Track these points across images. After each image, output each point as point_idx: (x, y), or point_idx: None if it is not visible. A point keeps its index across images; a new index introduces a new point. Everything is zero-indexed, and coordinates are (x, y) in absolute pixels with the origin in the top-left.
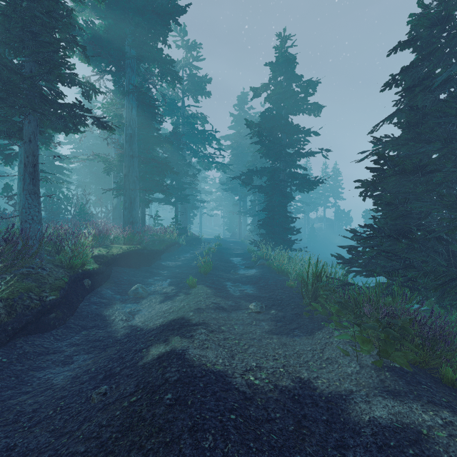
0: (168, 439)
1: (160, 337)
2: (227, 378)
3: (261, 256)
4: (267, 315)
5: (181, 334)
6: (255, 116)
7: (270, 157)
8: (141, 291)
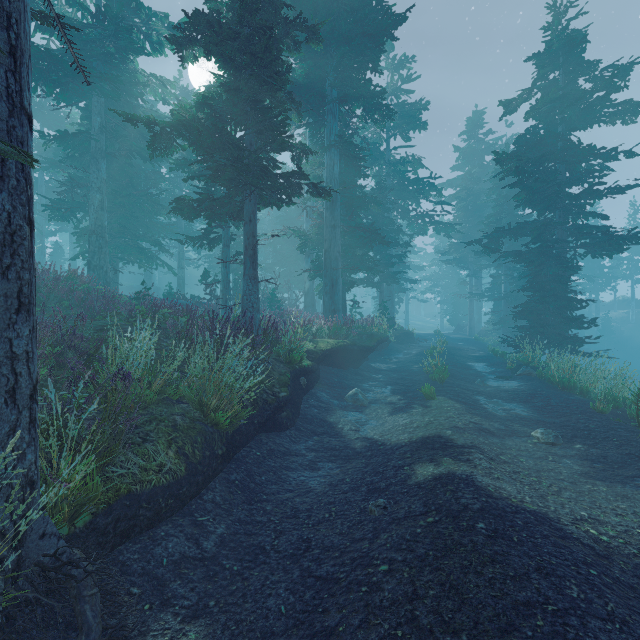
0: (510, 573)
1: (420, 455)
2: (553, 523)
3: (523, 362)
4: (569, 451)
5: (449, 455)
6: (496, 143)
7: (536, 205)
8: (362, 398)
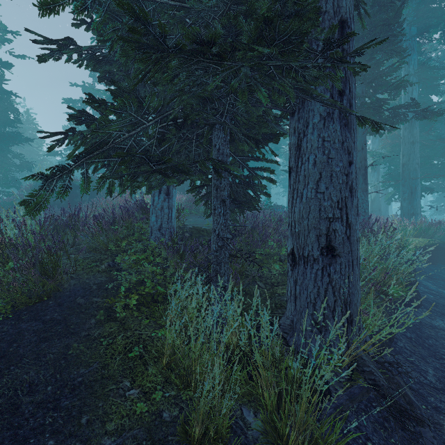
0: None
1: None
2: None
3: None
4: None
5: None
6: None
7: None
8: None
